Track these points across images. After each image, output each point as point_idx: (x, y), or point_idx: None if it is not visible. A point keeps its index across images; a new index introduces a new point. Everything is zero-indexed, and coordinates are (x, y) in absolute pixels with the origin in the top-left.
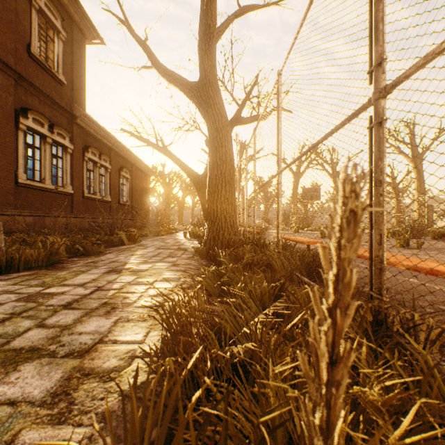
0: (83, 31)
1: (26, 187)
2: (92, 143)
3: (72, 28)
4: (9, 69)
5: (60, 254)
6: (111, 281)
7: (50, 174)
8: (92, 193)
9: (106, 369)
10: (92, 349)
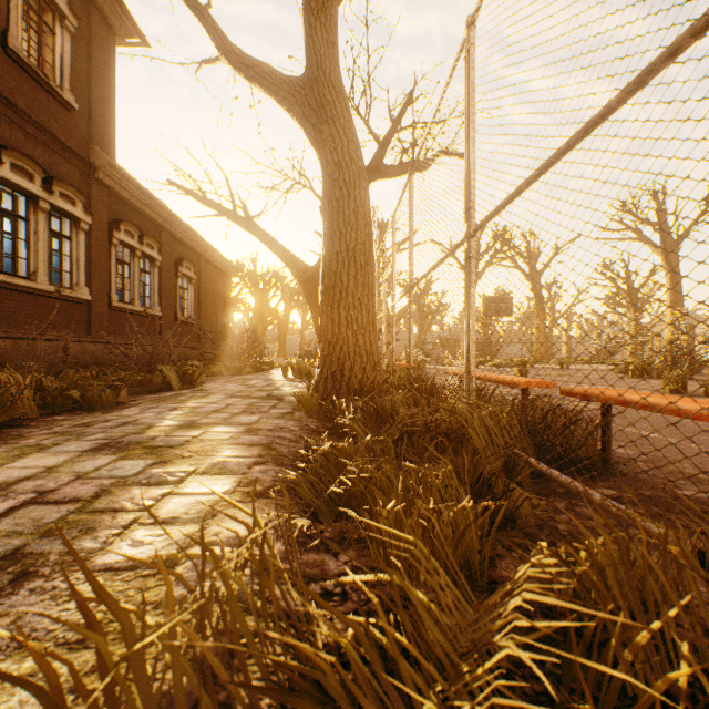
0: (109, 21)
1: None
2: (127, 216)
3: (89, 14)
4: None
5: (20, 407)
6: (85, 475)
7: (47, 265)
8: (127, 302)
9: None
10: None
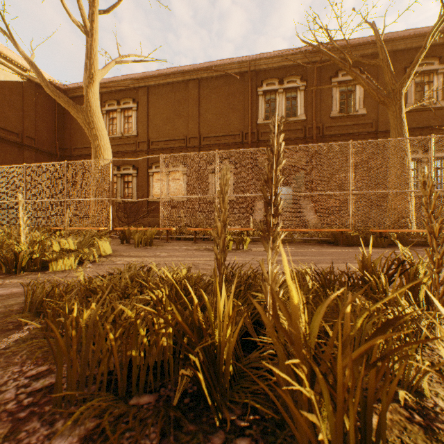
0: None
1: None
2: None
3: None
4: (387, 133)
5: None
6: None
7: None
8: None
9: None
10: None
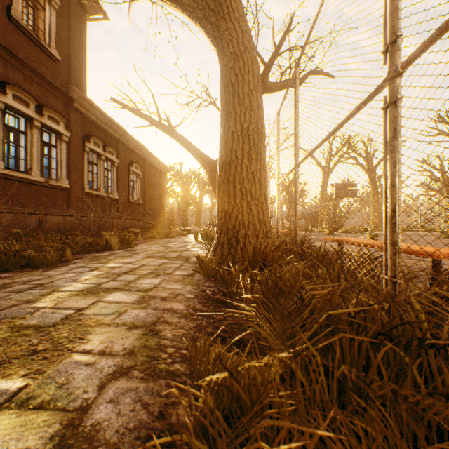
0: (82, 3)
1: (4, 178)
2: (95, 133)
3: None
4: None
5: None
6: None
7: (39, 164)
8: (95, 189)
9: None
10: None
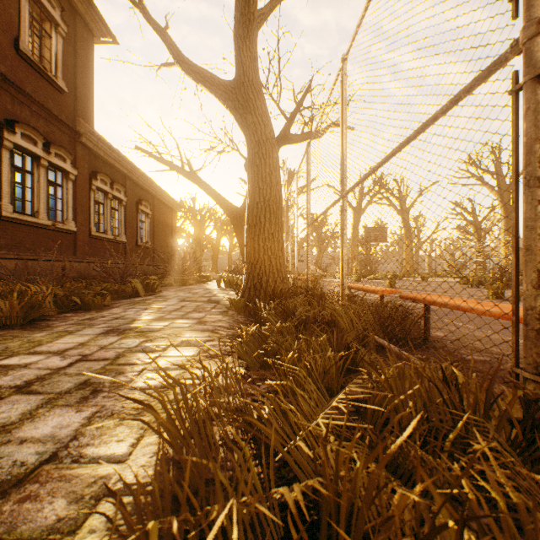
0: (89, 26)
1: (12, 222)
2: (102, 168)
3: (75, 22)
4: None
5: (45, 307)
6: (105, 347)
7: (45, 206)
8: (102, 232)
9: (38, 528)
10: (29, 476)
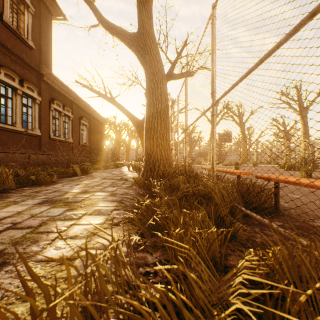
0: (49, 8)
1: None
2: (57, 97)
3: (40, 5)
4: None
5: (7, 184)
6: (35, 215)
7: (21, 119)
8: (57, 136)
9: None
10: None
